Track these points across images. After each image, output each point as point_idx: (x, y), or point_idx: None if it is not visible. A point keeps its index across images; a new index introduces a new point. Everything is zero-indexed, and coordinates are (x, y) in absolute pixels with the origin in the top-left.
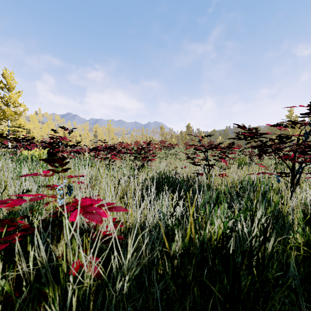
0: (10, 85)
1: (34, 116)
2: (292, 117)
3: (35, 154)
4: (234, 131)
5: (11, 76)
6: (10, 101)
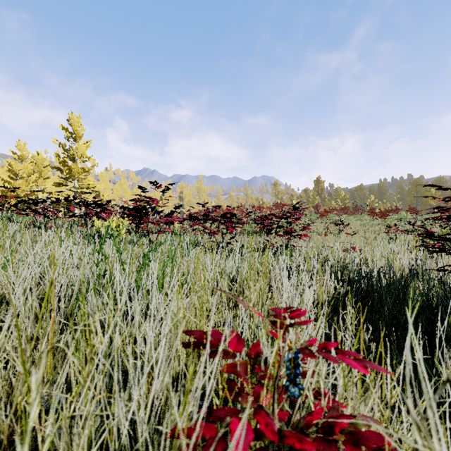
0: (77, 133)
1: (105, 174)
2: None
3: (112, 226)
4: (397, 187)
5: (78, 121)
6: (77, 155)
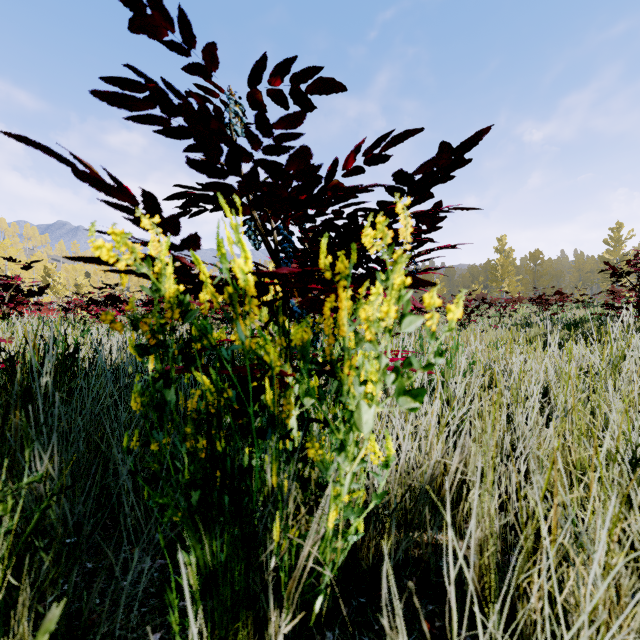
0: None
1: None
2: (504, 252)
3: None
4: None
5: None
6: None
